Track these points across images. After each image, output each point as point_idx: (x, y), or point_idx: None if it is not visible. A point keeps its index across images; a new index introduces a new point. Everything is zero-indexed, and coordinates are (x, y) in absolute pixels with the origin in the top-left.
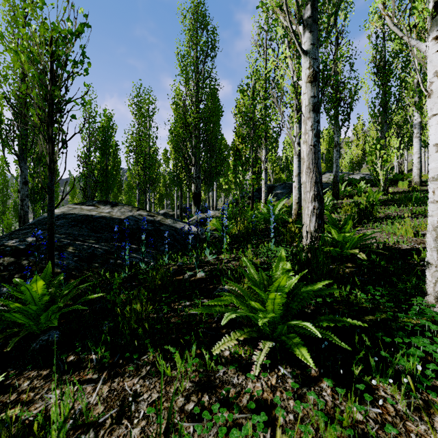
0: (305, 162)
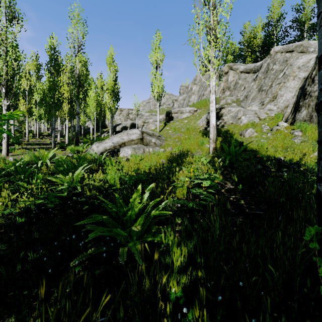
0: (12, 128)
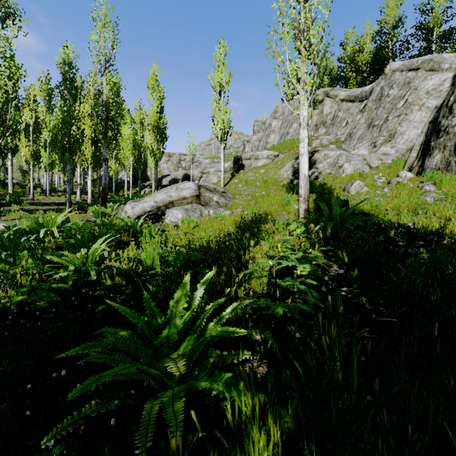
0: (10, 180)
